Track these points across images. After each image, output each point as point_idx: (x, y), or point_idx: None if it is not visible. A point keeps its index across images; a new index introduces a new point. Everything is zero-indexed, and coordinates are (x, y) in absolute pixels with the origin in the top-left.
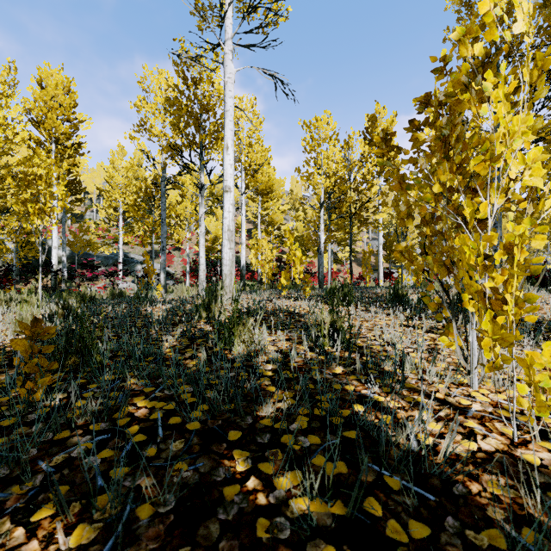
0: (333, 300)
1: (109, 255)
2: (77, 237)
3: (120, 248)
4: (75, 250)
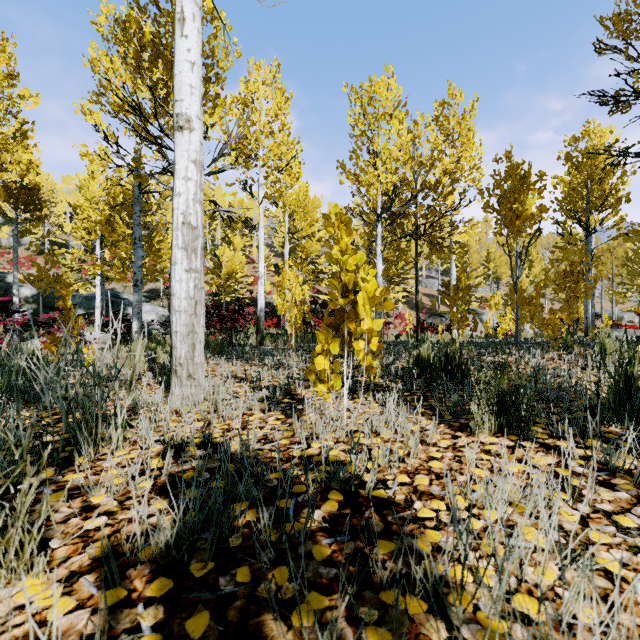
0: (440, 395)
1: (93, 295)
2: (42, 270)
3: (96, 285)
4: (39, 288)
